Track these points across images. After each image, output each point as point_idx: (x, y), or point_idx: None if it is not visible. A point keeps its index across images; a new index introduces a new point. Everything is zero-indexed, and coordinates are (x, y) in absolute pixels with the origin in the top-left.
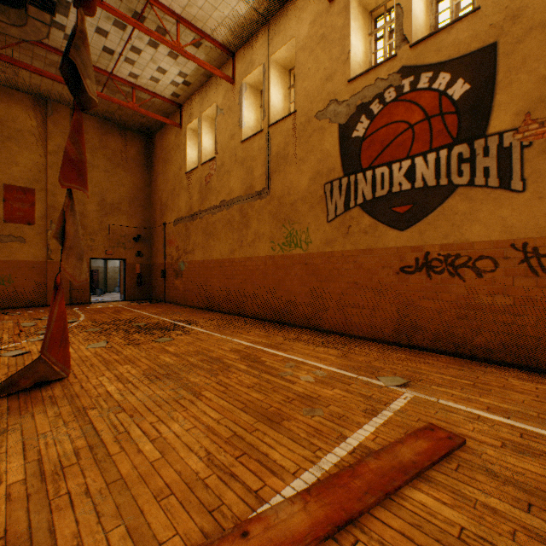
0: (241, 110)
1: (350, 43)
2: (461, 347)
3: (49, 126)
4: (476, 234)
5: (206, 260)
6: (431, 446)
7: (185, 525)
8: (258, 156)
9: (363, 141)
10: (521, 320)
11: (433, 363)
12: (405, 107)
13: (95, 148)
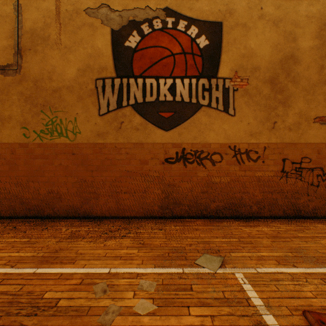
0: None
1: None
2: (204, 211)
3: None
4: (212, 138)
5: None
6: None
7: None
8: (1, 23)
9: (135, 52)
10: (233, 190)
11: (199, 228)
12: (169, 38)
13: None
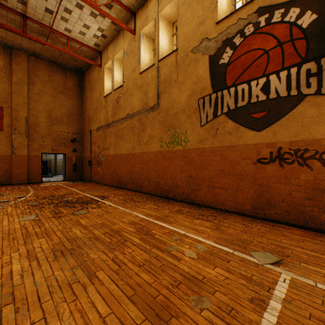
0: (140, 52)
1: None
2: (310, 222)
3: (13, 65)
4: (323, 132)
5: (117, 154)
6: None
7: None
8: (151, 82)
9: (227, 66)
10: None
11: (290, 235)
12: (261, 37)
13: (45, 80)
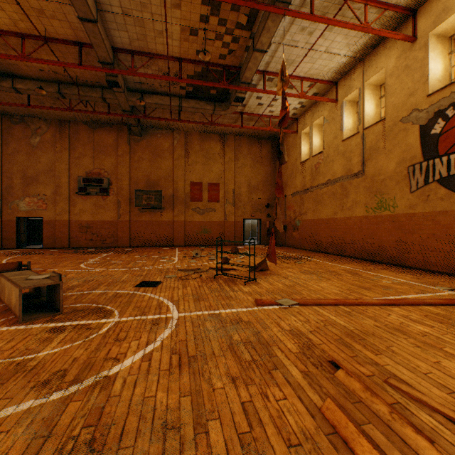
0: (342, 119)
1: (428, 69)
2: None
3: (225, 148)
4: None
5: (315, 219)
6: (444, 301)
7: (337, 297)
8: (355, 149)
9: (439, 136)
10: None
11: None
12: None
13: (245, 154)
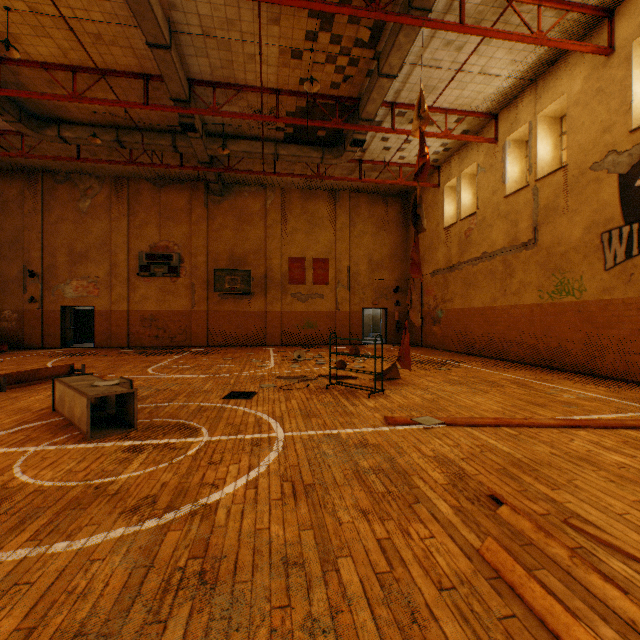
0: (504, 167)
1: (631, 93)
2: None
3: (337, 210)
4: None
5: (465, 308)
6: None
7: (498, 416)
8: (523, 209)
9: None
10: None
11: None
12: None
13: (365, 218)
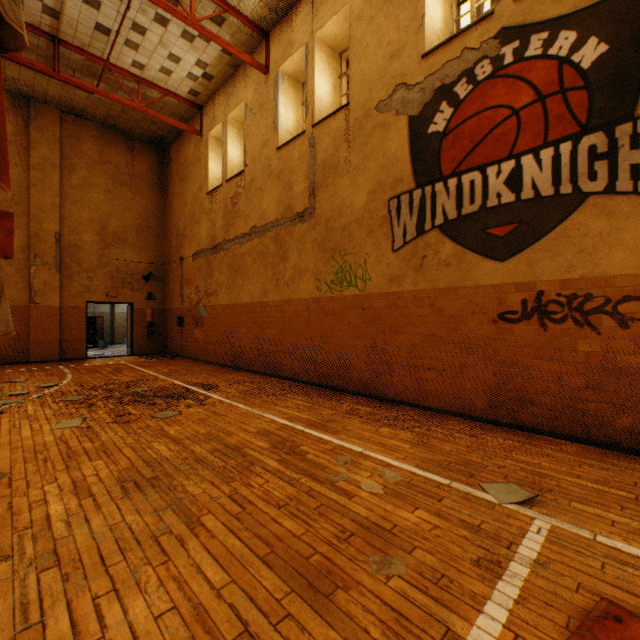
0: (277, 107)
1: (424, 3)
2: (595, 430)
3: (33, 133)
4: (618, 264)
5: (233, 304)
6: None
7: None
8: (299, 166)
9: (443, 137)
10: None
11: (557, 455)
12: (506, 85)
13: (94, 162)
